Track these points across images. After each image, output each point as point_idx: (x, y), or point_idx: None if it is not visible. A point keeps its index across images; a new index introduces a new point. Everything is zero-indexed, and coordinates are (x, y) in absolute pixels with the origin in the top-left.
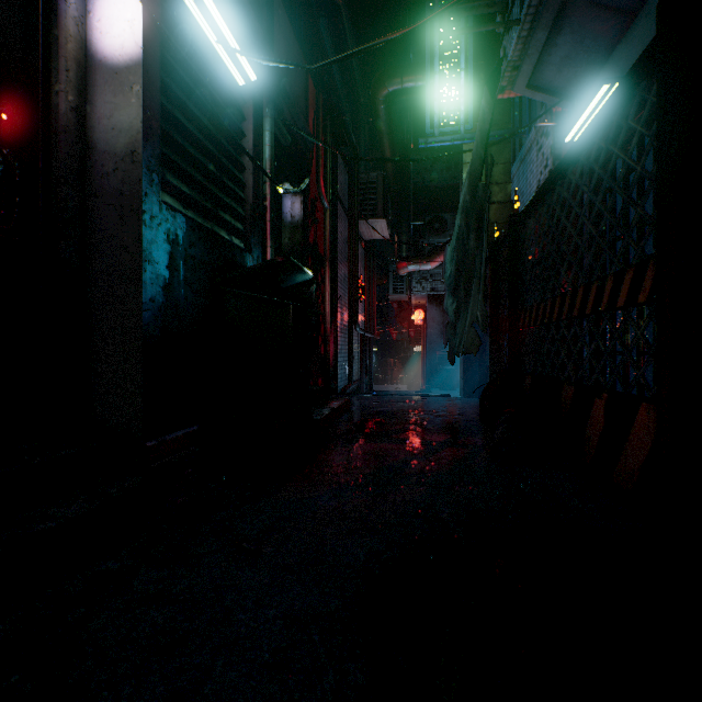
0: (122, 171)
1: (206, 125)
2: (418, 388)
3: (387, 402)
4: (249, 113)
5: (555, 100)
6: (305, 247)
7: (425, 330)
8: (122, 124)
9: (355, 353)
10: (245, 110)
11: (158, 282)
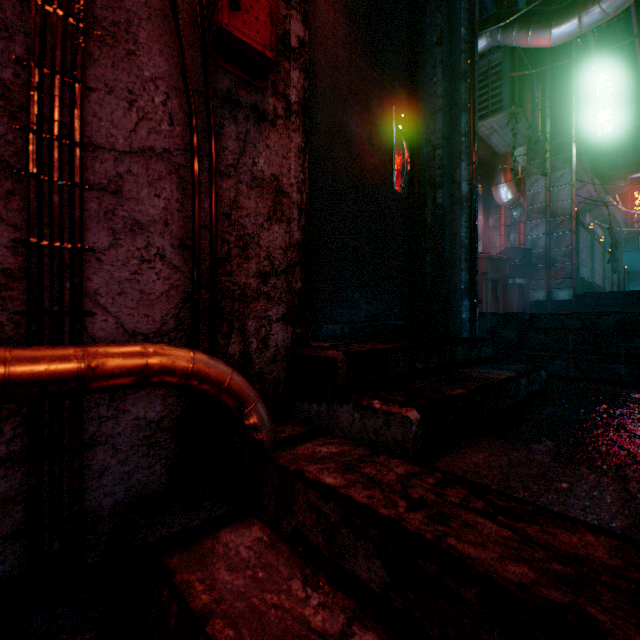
0: None
1: None
2: None
3: None
4: None
5: None
6: None
7: None
8: None
9: None
10: None
11: None
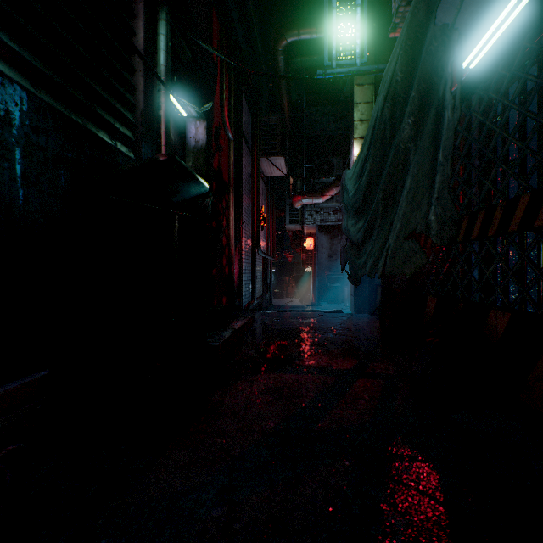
0: None
1: None
2: (308, 301)
3: (287, 318)
4: (139, 9)
5: None
6: (209, 171)
7: (314, 254)
8: None
9: (258, 273)
10: (134, 5)
11: None
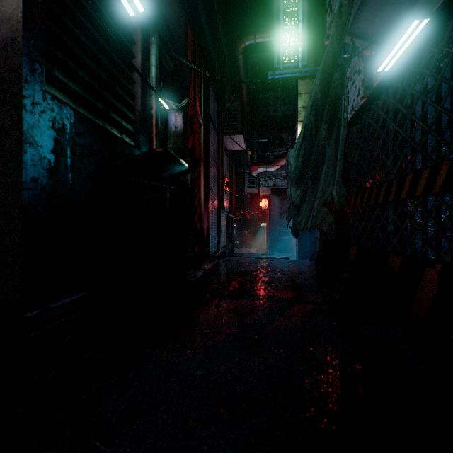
0: (3, 59)
1: (97, 38)
2: (263, 251)
3: (245, 263)
4: (138, 38)
5: (367, 44)
6: (185, 150)
7: (268, 213)
8: (3, 14)
9: (222, 228)
10: (134, 36)
11: (41, 164)
